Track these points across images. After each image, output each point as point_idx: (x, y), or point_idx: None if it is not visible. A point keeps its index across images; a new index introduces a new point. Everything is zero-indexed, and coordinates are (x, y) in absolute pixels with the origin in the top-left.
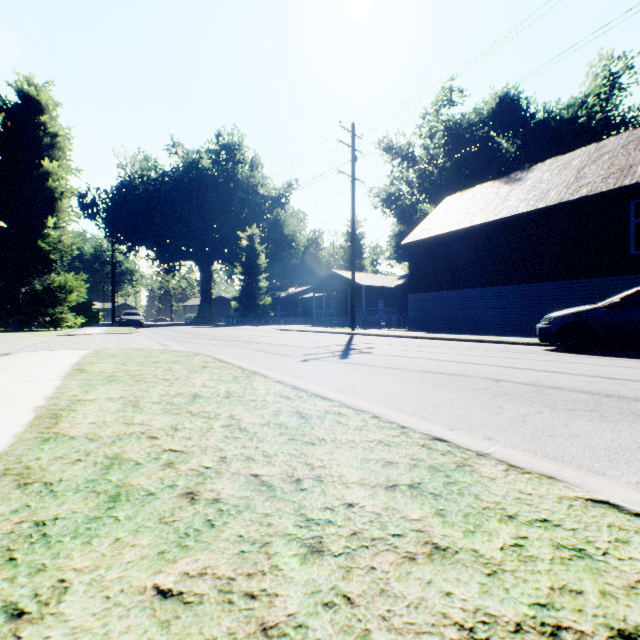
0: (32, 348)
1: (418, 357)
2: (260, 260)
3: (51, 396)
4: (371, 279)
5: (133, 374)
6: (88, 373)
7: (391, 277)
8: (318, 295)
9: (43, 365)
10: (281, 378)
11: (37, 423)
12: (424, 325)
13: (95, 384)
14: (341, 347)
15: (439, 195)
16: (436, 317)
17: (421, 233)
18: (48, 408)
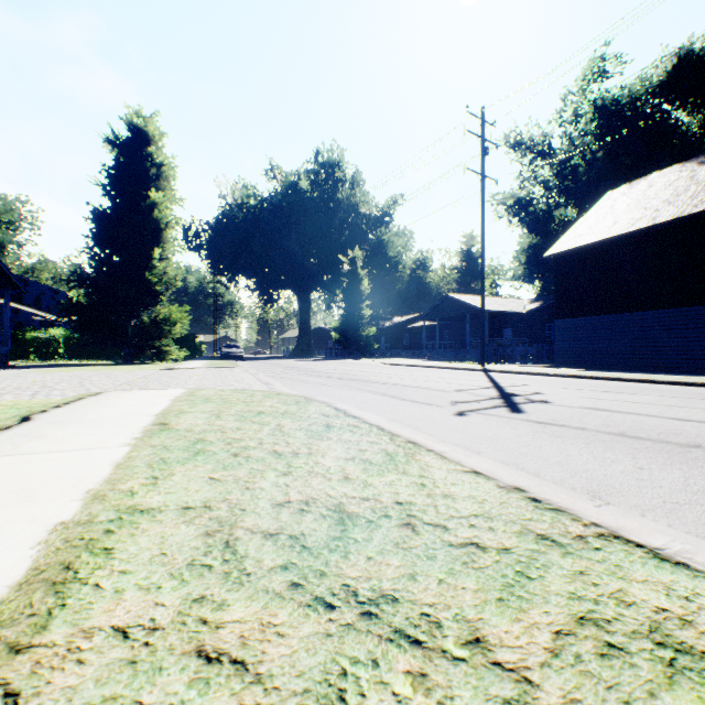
0: (129, 385)
1: (641, 413)
2: (362, 286)
3: (95, 491)
4: (496, 303)
5: (229, 438)
6: (170, 432)
7: (520, 300)
8: (428, 324)
9: (123, 413)
10: (473, 462)
11: (6, 614)
12: (578, 360)
13: (172, 460)
14: (492, 391)
15: (586, 195)
16: (597, 349)
17: (573, 240)
18: (67, 537)
